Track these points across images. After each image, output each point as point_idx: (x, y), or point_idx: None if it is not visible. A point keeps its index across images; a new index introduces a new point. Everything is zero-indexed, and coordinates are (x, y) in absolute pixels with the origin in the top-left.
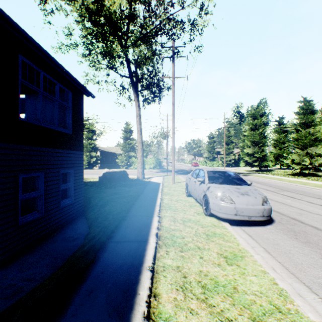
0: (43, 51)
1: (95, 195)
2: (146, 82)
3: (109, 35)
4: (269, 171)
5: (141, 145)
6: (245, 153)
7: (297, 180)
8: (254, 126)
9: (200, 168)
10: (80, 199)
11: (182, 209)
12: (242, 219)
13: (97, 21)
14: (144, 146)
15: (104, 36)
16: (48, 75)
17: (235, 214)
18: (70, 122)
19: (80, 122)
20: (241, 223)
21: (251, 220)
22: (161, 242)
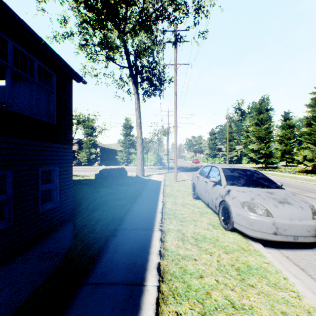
0: (7, 10)
1: (87, 196)
2: (146, 72)
3: (106, 20)
4: (275, 168)
5: (140, 140)
6: (250, 149)
7: (313, 179)
8: (260, 121)
9: (211, 165)
10: (68, 202)
11: (191, 218)
12: (284, 240)
13: (92, 5)
14: (145, 143)
15: (101, 23)
16: (19, 47)
17: (274, 232)
18: (53, 109)
19: (67, 110)
20: (277, 242)
21: (297, 242)
22: (166, 287)
